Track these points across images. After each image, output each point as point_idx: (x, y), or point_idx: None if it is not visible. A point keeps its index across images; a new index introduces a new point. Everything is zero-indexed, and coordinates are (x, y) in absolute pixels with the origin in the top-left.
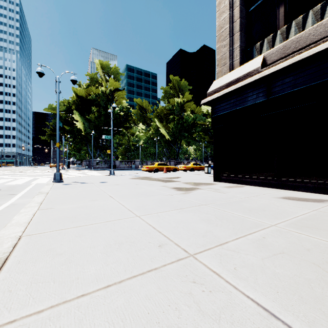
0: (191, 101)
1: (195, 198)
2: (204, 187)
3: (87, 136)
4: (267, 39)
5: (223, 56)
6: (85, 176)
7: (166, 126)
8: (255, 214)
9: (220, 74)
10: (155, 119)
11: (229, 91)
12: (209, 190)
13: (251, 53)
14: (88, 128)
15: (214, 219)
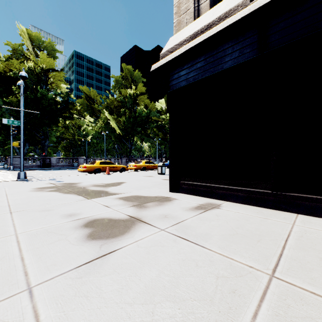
0: (145, 95)
1: None
2: (154, 213)
3: (7, 124)
4: None
5: None
6: None
7: (117, 119)
8: None
9: (179, 27)
10: (104, 111)
11: (196, 44)
12: (163, 231)
13: None
14: (7, 114)
15: None
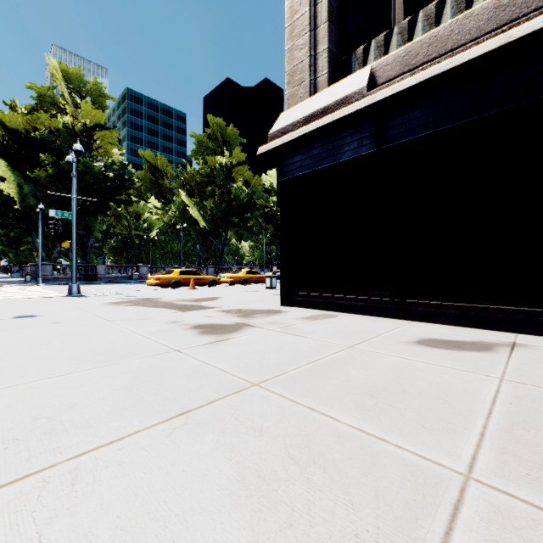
0: (245, 165)
1: (235, 359)
2: (262, 321)
3: (30, 213)
4: (375, 41)
5: (299, 67)
6: (0, 300)
7: (201, 204)
8: (393, 417)
9: (292, 101)
10: (180, 191)
11: (311, 131)
12: (271, 330)
13: (349, 65)
14: (31, 198)
15: (282, 468)
